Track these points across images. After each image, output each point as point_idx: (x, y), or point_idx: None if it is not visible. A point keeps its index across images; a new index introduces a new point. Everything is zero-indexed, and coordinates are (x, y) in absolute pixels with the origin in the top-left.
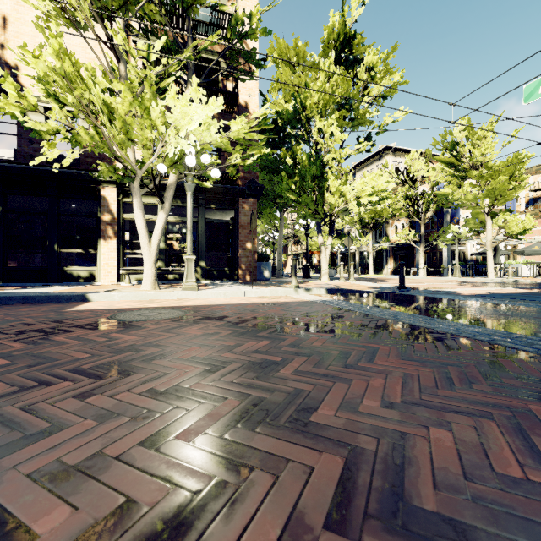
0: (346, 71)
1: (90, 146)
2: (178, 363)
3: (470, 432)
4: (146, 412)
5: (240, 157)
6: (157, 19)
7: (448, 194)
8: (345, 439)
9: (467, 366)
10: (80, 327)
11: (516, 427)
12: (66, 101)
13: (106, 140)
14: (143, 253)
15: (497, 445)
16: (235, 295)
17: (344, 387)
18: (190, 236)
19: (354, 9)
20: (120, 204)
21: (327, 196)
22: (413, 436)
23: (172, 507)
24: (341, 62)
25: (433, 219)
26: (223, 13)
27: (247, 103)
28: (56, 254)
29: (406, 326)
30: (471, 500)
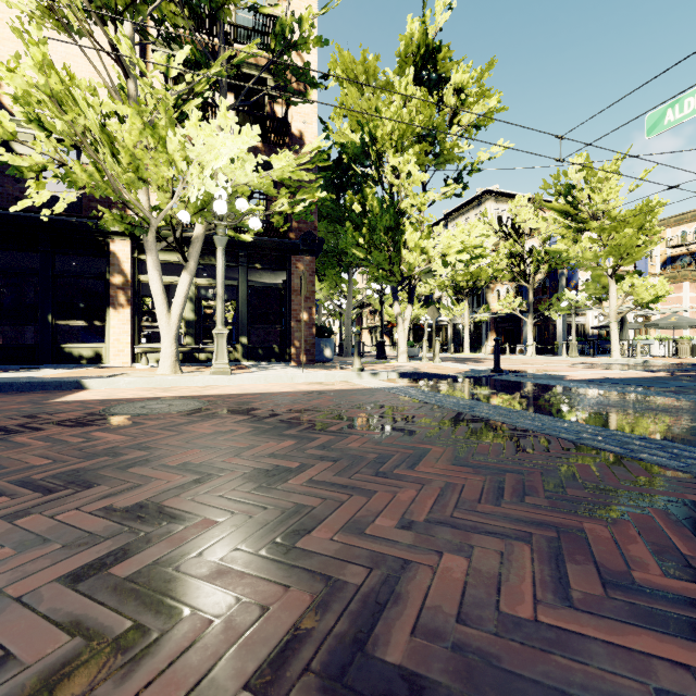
0: (428, 93)
1: (89, 187)
2: (162, 472)
3: (493, 559)
4: (89, 536)
5: (288, 203)
6: (179, 22)
7: (562, 252)
8: (329, 570)
9: (532, 473)
10: (57, 424)
11: (556, 552)
12: (53, 128)
13: (110, 180)
14: (160, 326)
15: (519, 576)
16: (279, 381)
17: (361, 502)
18: (221, 304)
19: (439, 14)
20: (135, 263)
21: (404, 253)
22: (419, 565)
23: (60, 664)
24: (422, 82)
25: (545, 283)
26: (270, 17)
27: (302, 133)
28: (50, 327)
29: (479, 421)
30: (452, 649)
